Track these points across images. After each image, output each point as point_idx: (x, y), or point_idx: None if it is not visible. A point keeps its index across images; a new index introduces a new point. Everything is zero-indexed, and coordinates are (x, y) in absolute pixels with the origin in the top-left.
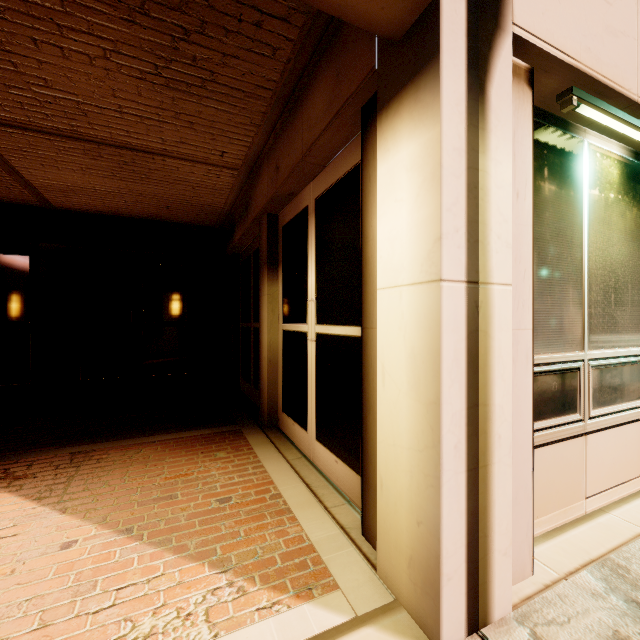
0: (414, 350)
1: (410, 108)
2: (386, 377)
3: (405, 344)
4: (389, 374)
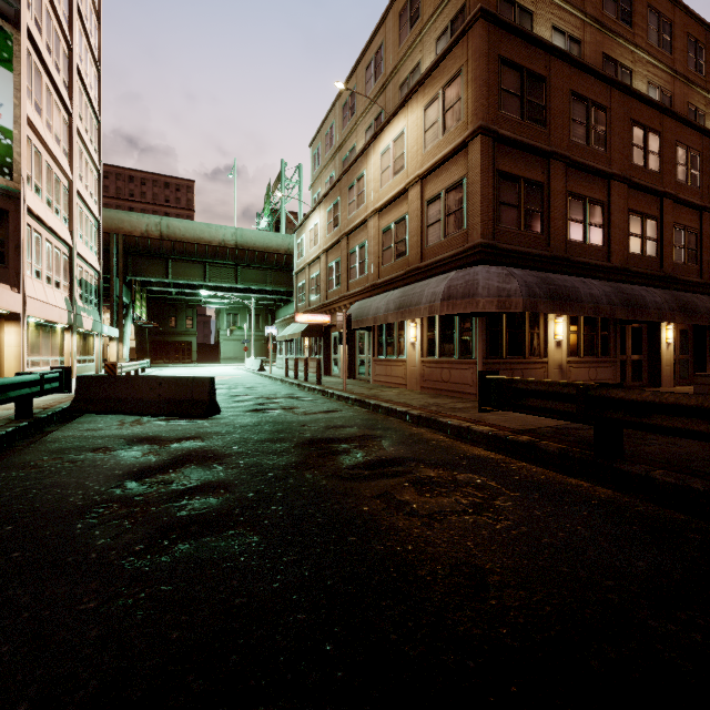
0: (16, 355)
1: (15, 324)
2: (8, 360)
3: (14, 354)
4: (9, 359)
